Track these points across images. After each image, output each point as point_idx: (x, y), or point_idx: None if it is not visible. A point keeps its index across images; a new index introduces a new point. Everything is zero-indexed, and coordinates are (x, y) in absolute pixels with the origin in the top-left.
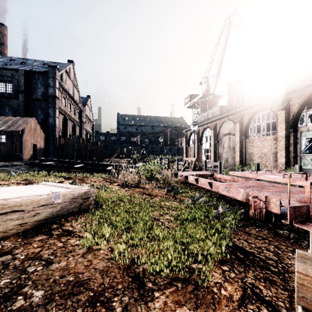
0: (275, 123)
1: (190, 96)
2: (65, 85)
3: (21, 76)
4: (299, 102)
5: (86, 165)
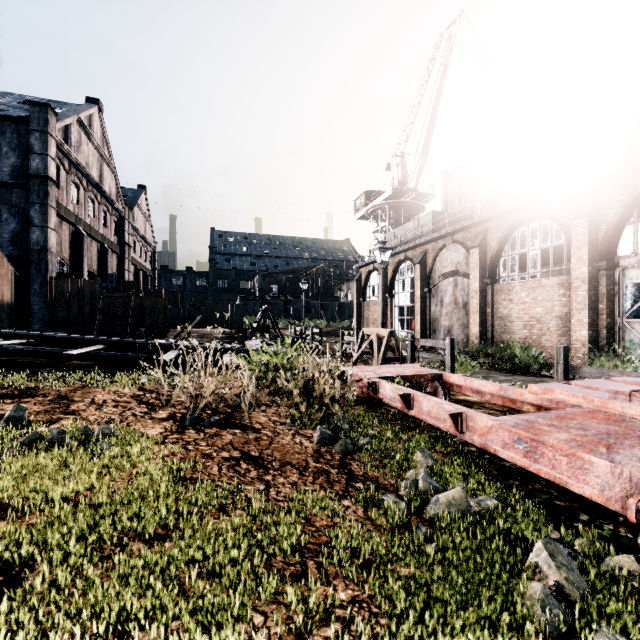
0: (547, 251)
1: (366, 195)
2: (76, 153)
3: None
4: (621, 199)
5: (111, 347)
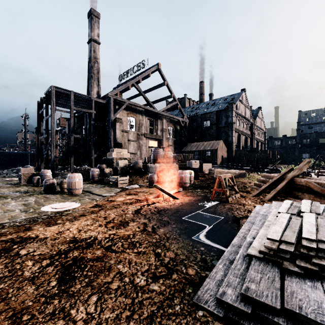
0: None
1: None
2: (238, 110)
3: (214, 115)
4: None
5: (251, 168)
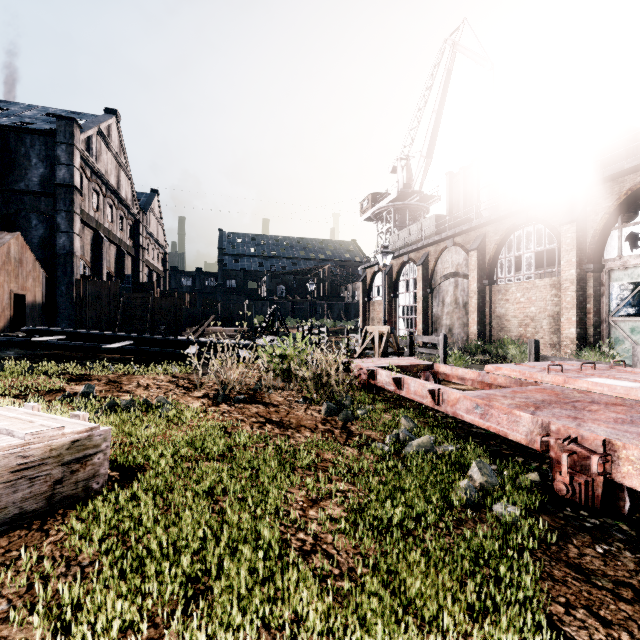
0: (547, 253)
1: (372, 197)
2: (97, 162)
3: None
4: (607, 206)
5: (138, 343)
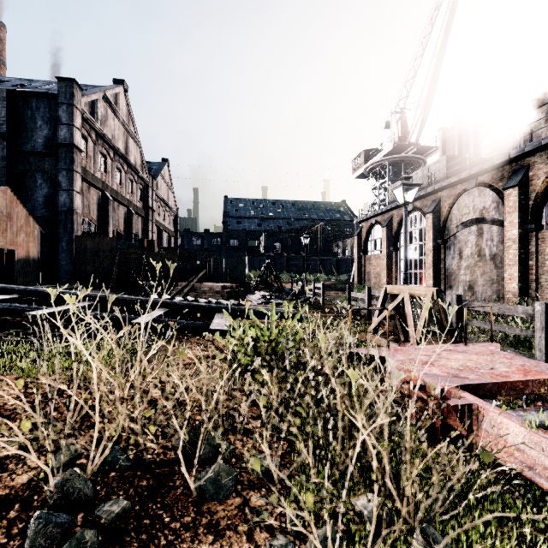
0: None
1: (364, 153)
2: (103, 126)
3: None
4: None
5: (100, 303)
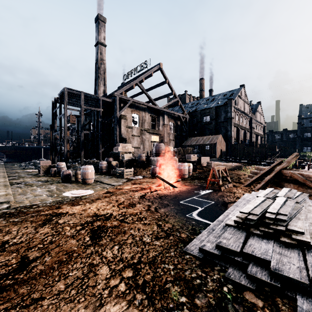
0: None
1: None
2: (237, 106)
3: (213, 111)
4: None
5: (248, 161)
